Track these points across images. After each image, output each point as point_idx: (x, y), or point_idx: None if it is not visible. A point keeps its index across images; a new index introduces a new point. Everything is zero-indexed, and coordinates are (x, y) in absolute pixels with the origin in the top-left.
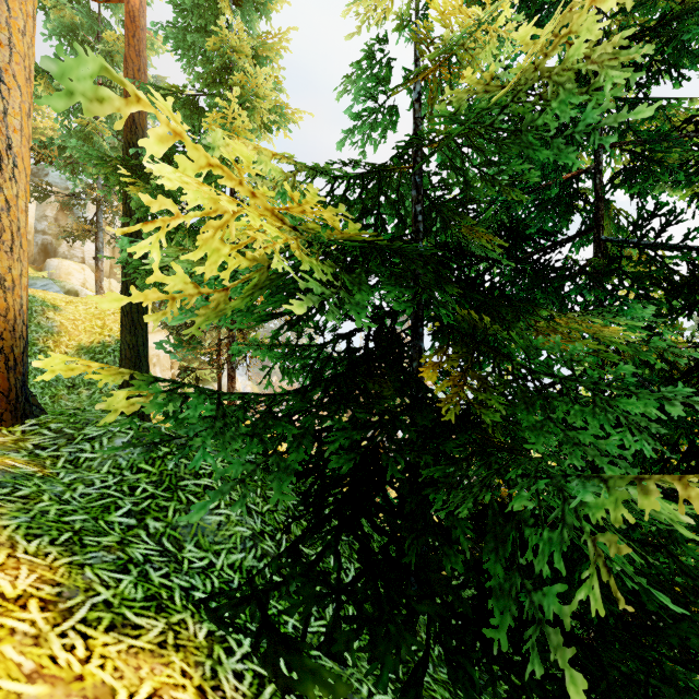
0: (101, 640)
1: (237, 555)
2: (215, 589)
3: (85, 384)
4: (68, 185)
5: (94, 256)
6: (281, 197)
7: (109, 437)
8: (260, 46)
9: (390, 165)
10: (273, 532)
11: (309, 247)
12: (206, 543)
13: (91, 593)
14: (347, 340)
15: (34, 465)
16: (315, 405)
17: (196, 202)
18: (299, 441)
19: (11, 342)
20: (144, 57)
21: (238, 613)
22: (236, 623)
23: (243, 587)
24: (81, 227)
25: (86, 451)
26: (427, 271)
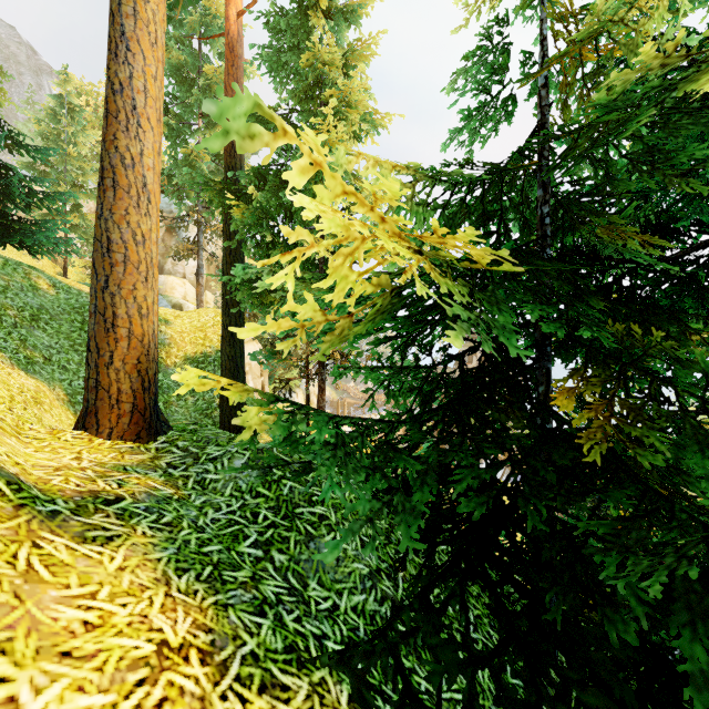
0: (256, 705)
1: (358, 596)
2: (344, 638)
3: (191, 392)
4: (172, 208)
5: (193, 271)
6: (395, 211)
7: (229, 458)
8: (351, 55)
9: (511, 163)
10: (388, 570)
11: (437, 266)
12: (328, 580)
13: (238, 642)
14: (459, 360)
15: (170, 486)
16: (437, 438)
17: (330, 229)
18: (422, 478)
19: (146, 365)
20: (241, 84)
21: (373, 672)
22: (372, 684)
23: (369, 636)
24: (185, 247)
25: (211, 472)
26: (564, 283)
